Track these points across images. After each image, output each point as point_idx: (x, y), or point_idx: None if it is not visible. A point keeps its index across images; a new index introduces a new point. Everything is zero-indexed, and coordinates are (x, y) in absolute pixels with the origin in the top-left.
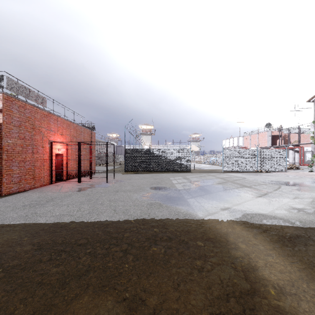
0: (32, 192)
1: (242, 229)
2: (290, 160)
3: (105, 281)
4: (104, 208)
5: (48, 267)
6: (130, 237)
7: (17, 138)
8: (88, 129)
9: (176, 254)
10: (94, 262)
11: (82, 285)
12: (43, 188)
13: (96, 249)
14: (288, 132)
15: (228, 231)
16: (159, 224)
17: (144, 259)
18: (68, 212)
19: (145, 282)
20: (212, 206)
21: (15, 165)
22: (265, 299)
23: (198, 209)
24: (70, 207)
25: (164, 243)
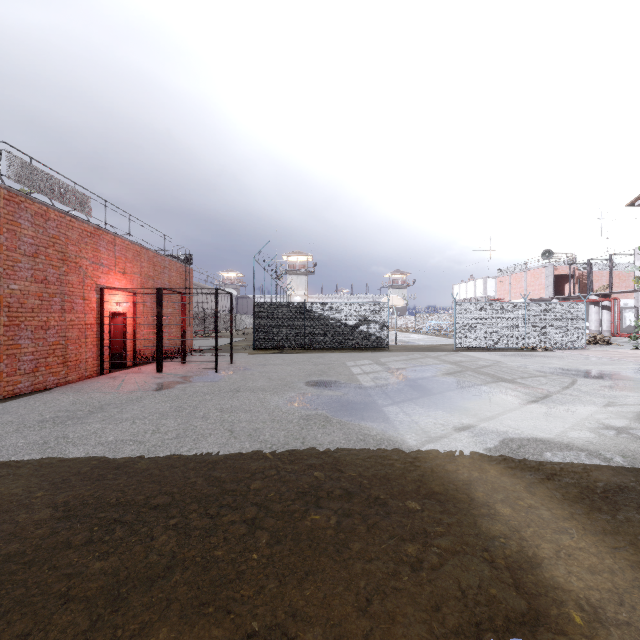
0: (61, 393)
1: (501, 473)
2: (591, 325)
3: (206, 593)
4: (208, 427)
5: (84, 560)
6: (264, 490)
7: (30, 280)
8: (178, 262)
9: (363, 530)
10: (185, 547)
11: (156, 602)
12: (84, 384)
13: (189, 518)
14: (588, 268)
15: (472, 477)
16: (324, 462)
17: (294, 540)
18: (133, 435)
19: (296, 595)
20: (436, 422)
21: (26, 335)
22: (562, 636)
23: (406, 430)
24: (137, 424)
25: (335, 504)
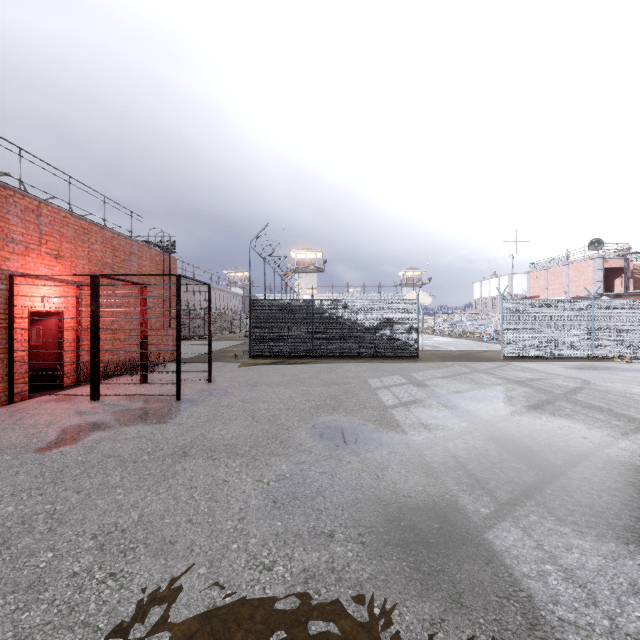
0: None
1: None
2: None
3: None
4: None
5: None
6: None
7: None
8: (153, 249)
9: None
10: None
11: None
12: None
13: None
14: None
15: None
16: None
17: None
18: None
19: None
20: None
21: None
22: None
23: None
24: None
25: None
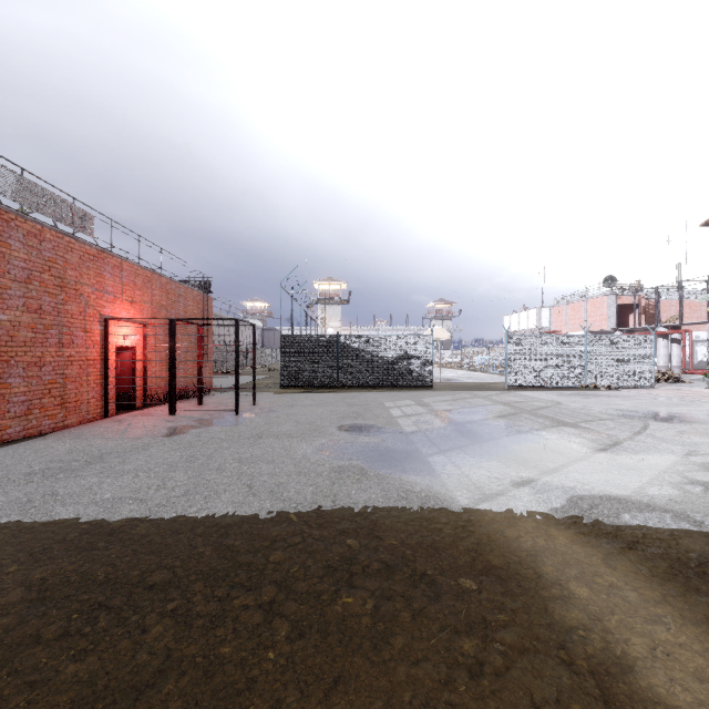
0: (57, 439)
1: (572, 541)
2: (659, 360)
3: None
4: (223, 482)
5: (54, 662)
6: (285, 564)
7: (21, 310)
8: (195, 290)
9: (407, 618)
10: (184, 642)
11: None
12: (85, 429)
13: (192, 602)
14: (656, 296)
15: (538, 546)
16: (359, 526)
17: (321, 632)
18: (134, 491)
19: None
20: (491, 475)
21: (16, 373)
22: None
23: (455, 485)
24: (140, 478)
25: (372, 582)
